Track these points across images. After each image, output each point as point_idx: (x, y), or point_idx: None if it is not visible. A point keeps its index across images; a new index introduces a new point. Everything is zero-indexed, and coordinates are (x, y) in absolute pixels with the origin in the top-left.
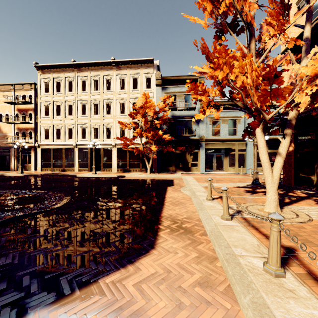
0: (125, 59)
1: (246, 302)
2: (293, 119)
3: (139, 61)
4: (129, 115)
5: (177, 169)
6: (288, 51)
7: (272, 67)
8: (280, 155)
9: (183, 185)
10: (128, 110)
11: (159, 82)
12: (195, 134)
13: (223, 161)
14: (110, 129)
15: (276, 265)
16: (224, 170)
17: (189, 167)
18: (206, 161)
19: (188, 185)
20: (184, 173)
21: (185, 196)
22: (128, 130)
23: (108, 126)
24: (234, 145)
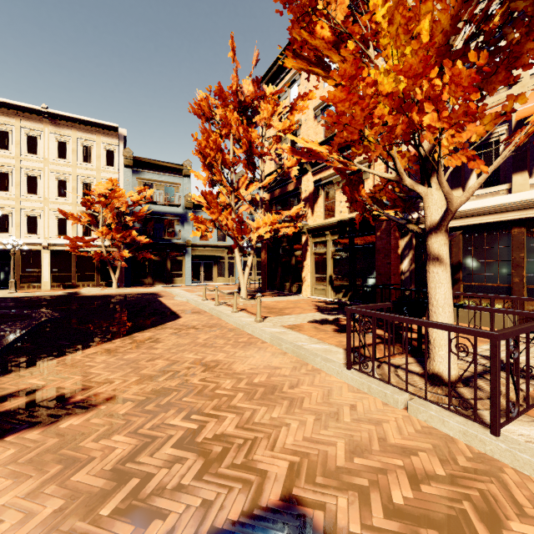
0: (71, 115)
1: (224, 316)
2: (254, 245)
3: (96, 124)
4: (84, 203)
5: (155, 281)
6: (250, 208)
7: (241, 218)
8: (248, 266)
9: (173, 295)
10: (75, 193)
11: (129, 162)
12: (180, 238)
13: (212, 270)
14: (36, 219)
15: (235, 309)
16: (214, 281)
17: (171, 278)
18: (193, 270)
19: (180, 294)
20: (164, 286)
21: (182, 301)
22: (75, 224)
23: (32, 214)
24: (224, 252)
